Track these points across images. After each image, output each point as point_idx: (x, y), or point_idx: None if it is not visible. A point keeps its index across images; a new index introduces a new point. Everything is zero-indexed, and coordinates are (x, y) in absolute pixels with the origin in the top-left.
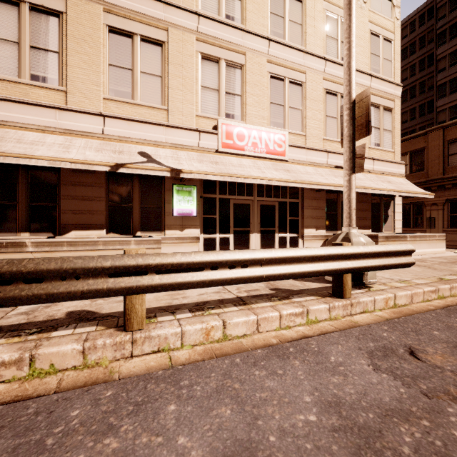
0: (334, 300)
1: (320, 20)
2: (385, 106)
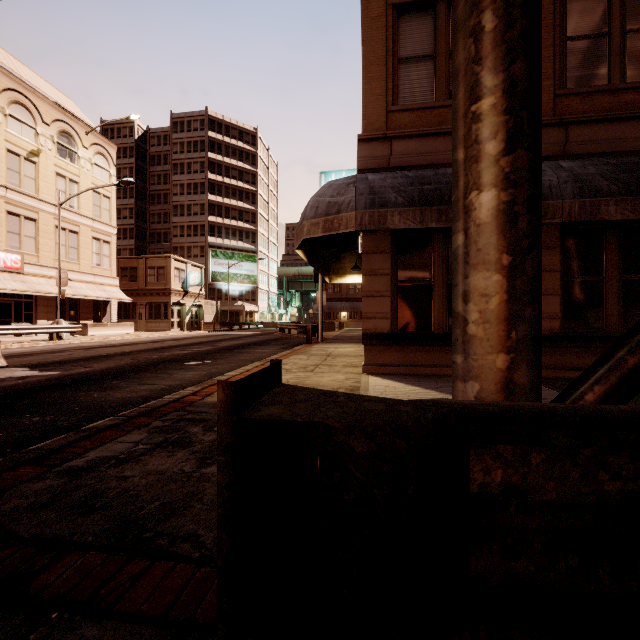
0: (50, 341)
1: (51, 178)
2: (105, 239)
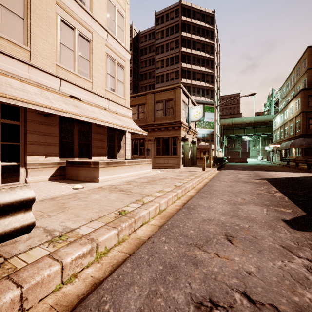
0: None
1: None
2: (119, 62)
